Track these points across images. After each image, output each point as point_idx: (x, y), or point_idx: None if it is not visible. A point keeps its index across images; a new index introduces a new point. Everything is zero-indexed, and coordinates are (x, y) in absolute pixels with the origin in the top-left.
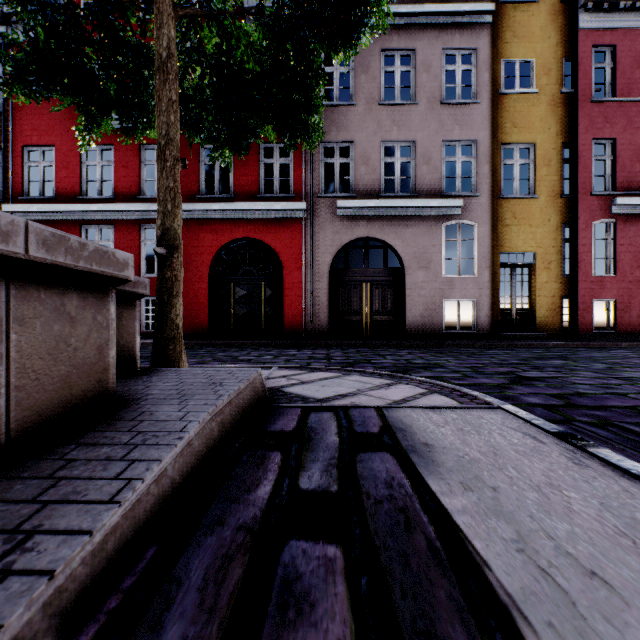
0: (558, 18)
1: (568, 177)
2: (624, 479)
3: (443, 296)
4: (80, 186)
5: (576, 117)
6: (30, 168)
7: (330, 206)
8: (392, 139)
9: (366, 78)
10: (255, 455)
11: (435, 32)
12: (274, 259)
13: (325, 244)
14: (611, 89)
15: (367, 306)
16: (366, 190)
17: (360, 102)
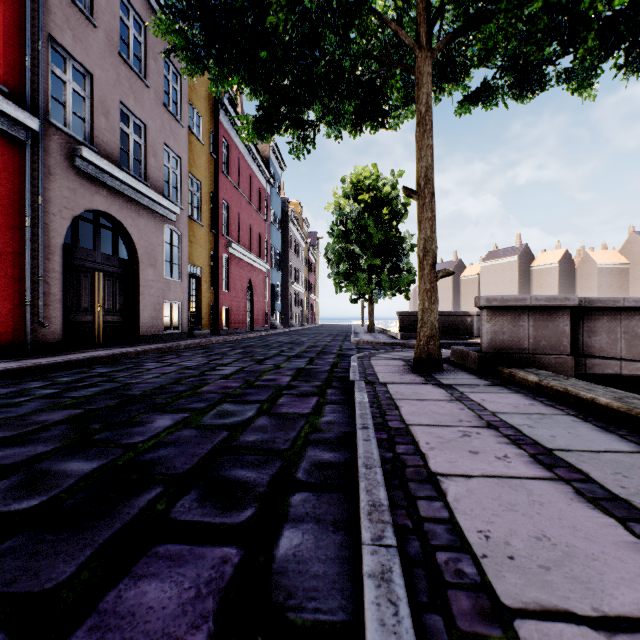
0: (210, 98)
1: (211, 217)
2: None
3: (165, 297)
4: None
5: (218, 178)
6: None
7: (65, 146)
8: (130, 107)
9: (107, 4)
10: None
11: None
12: None
13: (58, 202)
14: (226, 169)
15: (100, 302)
16: (107, 151)
17: (101, 29)
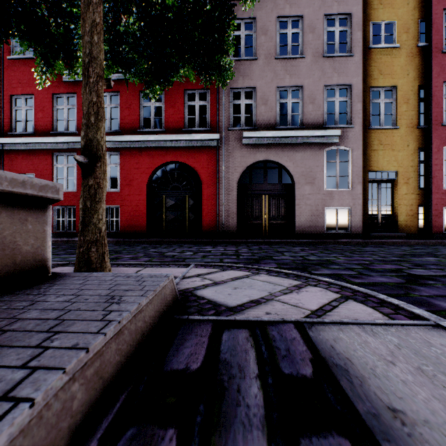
0: None
1: (423, 112)
2: None
3: (325, 205)
4: (52, 124)
5: (430, 65)
6: (17, 112)
7: (238, 137)
8: (285, 85)
9: (265, 38)
10: (135, 442)
11: (318, 2)
12: (196, 179)
13: (234, 165)
14: None
15: (266, 213)
16: (265, 124)
17: (260, 57)
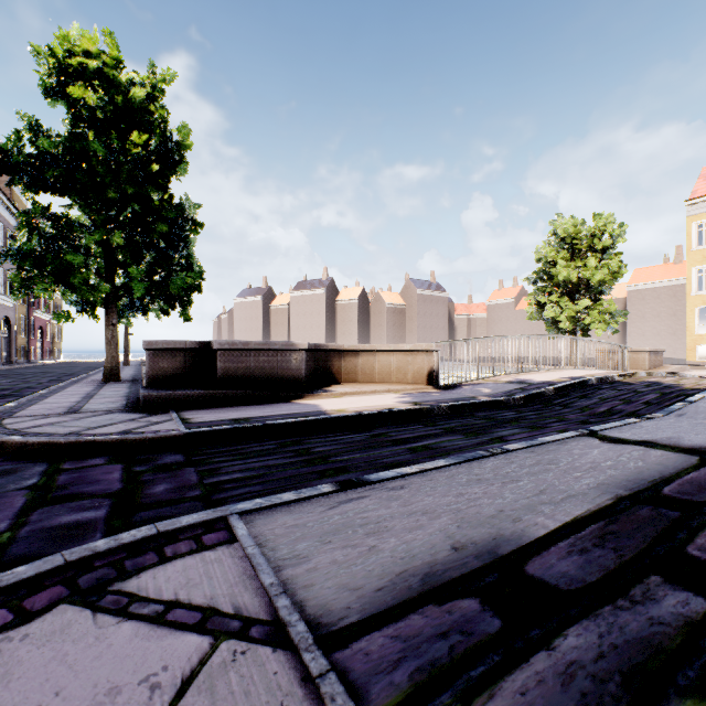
0: None
1: None
2: (411, 479)
3: None
4: None
5: None
6: None
7: None
8: None
9: None
10: None
11: None
12: None
13: None
14: None
15: None
16: None
17: None
